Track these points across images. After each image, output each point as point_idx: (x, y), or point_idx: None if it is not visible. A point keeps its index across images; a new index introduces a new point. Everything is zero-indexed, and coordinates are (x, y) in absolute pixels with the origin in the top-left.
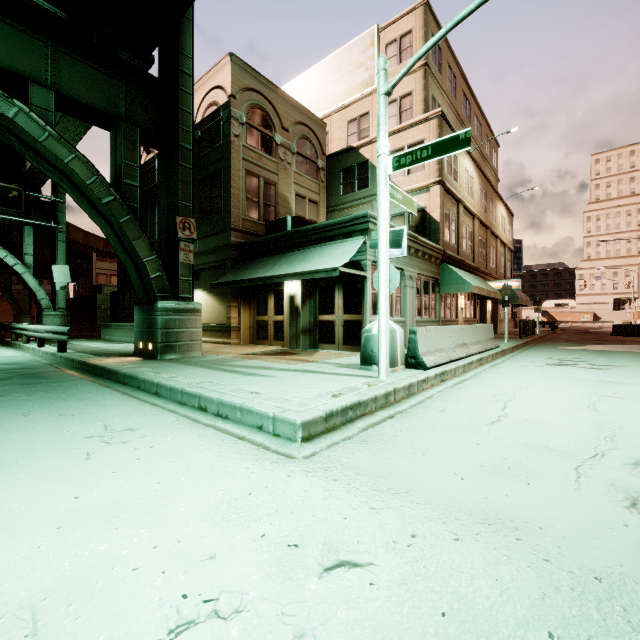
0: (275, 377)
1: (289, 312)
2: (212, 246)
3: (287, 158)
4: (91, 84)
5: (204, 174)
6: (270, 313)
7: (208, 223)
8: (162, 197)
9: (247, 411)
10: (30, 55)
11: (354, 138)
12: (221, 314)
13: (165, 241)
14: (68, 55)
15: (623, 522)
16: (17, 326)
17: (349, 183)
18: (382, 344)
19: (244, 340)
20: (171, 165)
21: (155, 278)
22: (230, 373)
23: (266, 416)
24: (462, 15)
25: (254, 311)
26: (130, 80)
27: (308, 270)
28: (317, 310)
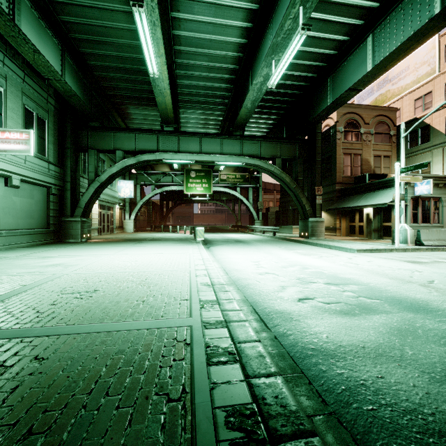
0: (353, 244)
1: (366, 221)
2: (326, 191)
3: (368, 138)
4: (288, 150)
5: (322, 158)
6: (356, 221)
7: (324, 180)
8: (309, 179)
9: (343, 248)
10: (275, 149)
11: (419, 110)
12: (331, 222)
13: (310, 195)
14: (283, 144)
15: (409, 260)
16: (251, 226)
17: (414, 140)
18: (395, 234)
19: (342, 234)
20: (312, 168)
21: (308, 210)
22: (337, 242)
23: (348, 248)
24: (434, 109)
25: (348, 220)
26: (299, 142)
27: (373, 204)
28: (381, 220)
